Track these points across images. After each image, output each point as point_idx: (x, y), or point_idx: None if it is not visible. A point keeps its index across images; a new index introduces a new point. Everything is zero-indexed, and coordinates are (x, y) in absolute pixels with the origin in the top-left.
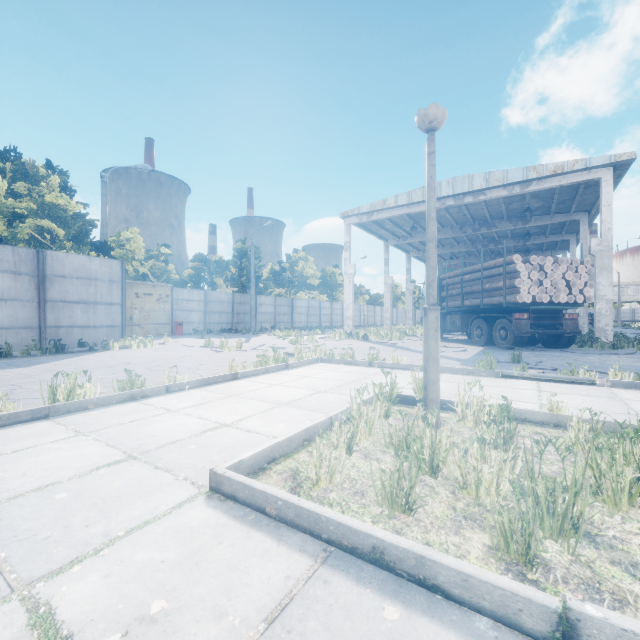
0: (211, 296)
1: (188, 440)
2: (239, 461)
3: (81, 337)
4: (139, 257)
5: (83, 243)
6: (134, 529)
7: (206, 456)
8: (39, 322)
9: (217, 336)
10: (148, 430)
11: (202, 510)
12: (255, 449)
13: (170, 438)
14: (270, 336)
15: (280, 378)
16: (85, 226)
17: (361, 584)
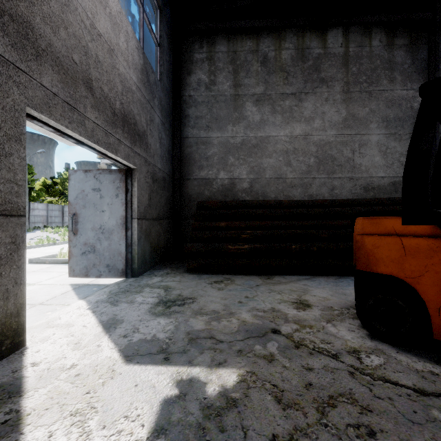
0: None
1: None
2: (37, 257)
3: None
4: None
5: None
6: None
7: None
8: None
9: None
10: None
11: (28, 265)
12: (42, 256)
13: None
14: (43, 232)
15: (51, 248)
16: None
17: (66, 265)
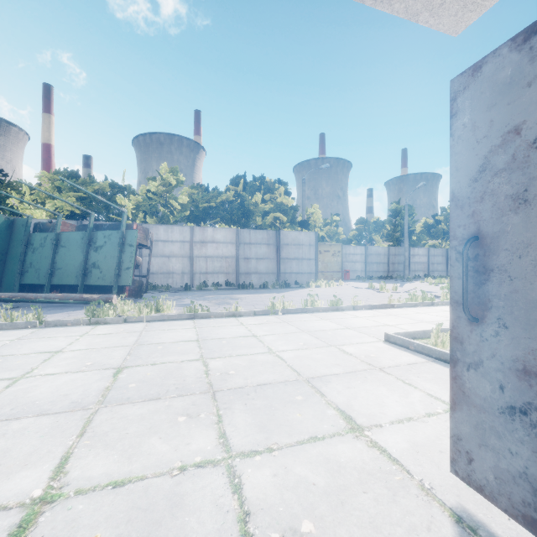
0: (370, 250)
1: (371, 327)
2: (397, 332)
3: (295, 279)
4: (318, 225)
5: (294, 223)
6: (359, 343)
7: (380, 333)
8: (277, 270)
9: (375, 281)
10: (351, 322)
11: (382, 344)
12: (405, 331)
13: (362, 325)
14: (422, 283)
15: (425, 310)
16: (295, 213)
17: (445, 367)
